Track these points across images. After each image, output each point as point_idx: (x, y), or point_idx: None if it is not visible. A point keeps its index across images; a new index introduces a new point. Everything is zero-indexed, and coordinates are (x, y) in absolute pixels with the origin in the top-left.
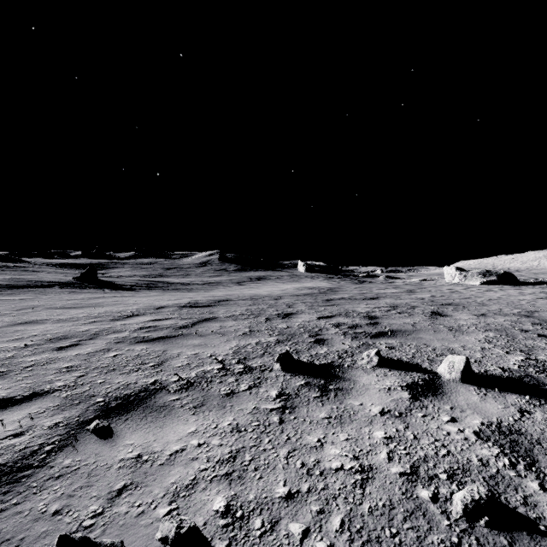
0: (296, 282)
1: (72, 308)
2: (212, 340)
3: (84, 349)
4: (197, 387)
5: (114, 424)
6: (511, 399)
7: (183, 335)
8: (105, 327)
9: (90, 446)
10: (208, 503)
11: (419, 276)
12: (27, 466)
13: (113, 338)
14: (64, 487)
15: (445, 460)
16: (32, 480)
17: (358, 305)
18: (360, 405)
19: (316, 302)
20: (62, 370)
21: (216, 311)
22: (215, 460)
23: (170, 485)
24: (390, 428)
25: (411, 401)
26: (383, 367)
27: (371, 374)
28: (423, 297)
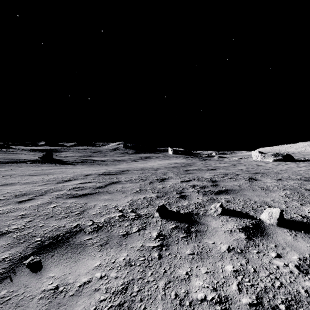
0: (167, 160)
1: (34, 176)
2: (116, 196)
3: (35, 202)
4: (104, 229)
5: (44, 259)
6: None
7: (98, 193)
8: (52, 187)
9: (22, 278)
10: None
11: (237, 156)
12: None
13: (55, 194)
14: None
15: (280, 291)
16: None
17: (204, 173)
18: (213, 244)
19: (179, 171)
20: (18, 217)
21: (120, 177)
22: (112, 291)
23: None
24: (236, 263)
25: (247, 240)
26: (225, 215)
27: (217, 220)
28: (242, 169)
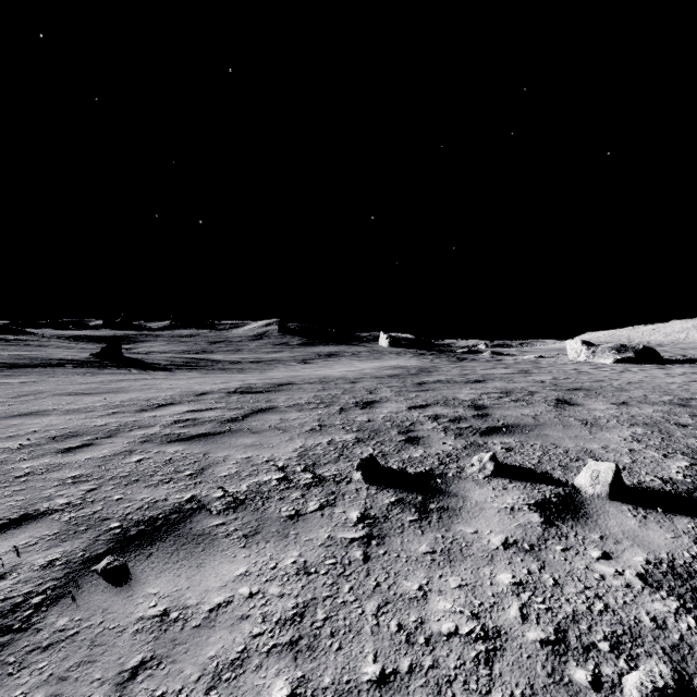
0: (377, 360)
1: (86, 395)
2: (269, 438)
3: (98, 452)
4: (248, 506)
5: (133, 562)
6: (682, 524)
7: (231, 431)
8: (128, 421)
9: (96, 597)
10: (263, 692)
11: (534, 352)
12: (4, 629)
13: (138, 435)
14: (54, 664)
15: (603, 619)
16: (7, 653)
17: (460, 390)
18: (474, 533)
19: (405, 386)
20: (67, 481)
21: (275, 398)
22: (274, 619)
23: (208, 660)
24: (519, 569)
25: (544, 527)
26: (500, 477)
27: (485, 487)
28: (543, 380)
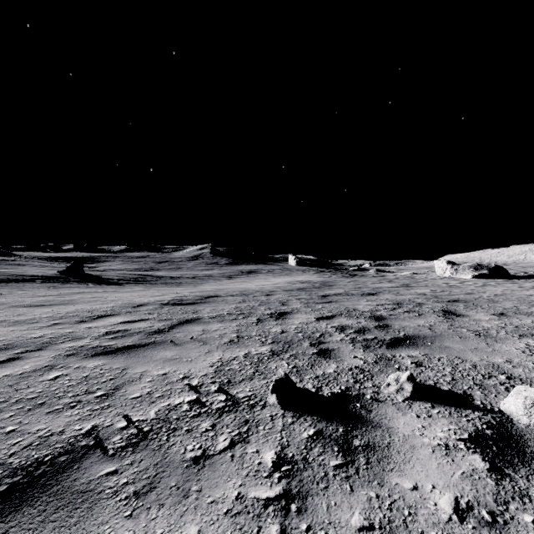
0: (287, 276)
1: (39, 307)
2: (189, 351)
3: (19, 367)
4: (151, 443)
5: None
6: None
7: (155, 343)
8: (64, 332)
9: None
10: None
11: (408, 270)
12: None
13: (66, 347)
14: None
15: None
16: None
17: (358, 302)
18: (414, 490)
19: (312, 298)
20: None
21: (201, 310)
22: None
23: None
24: None
25: (495, 478)
26: (421, 400)
27: (408, 414)
28: (424, 293)
